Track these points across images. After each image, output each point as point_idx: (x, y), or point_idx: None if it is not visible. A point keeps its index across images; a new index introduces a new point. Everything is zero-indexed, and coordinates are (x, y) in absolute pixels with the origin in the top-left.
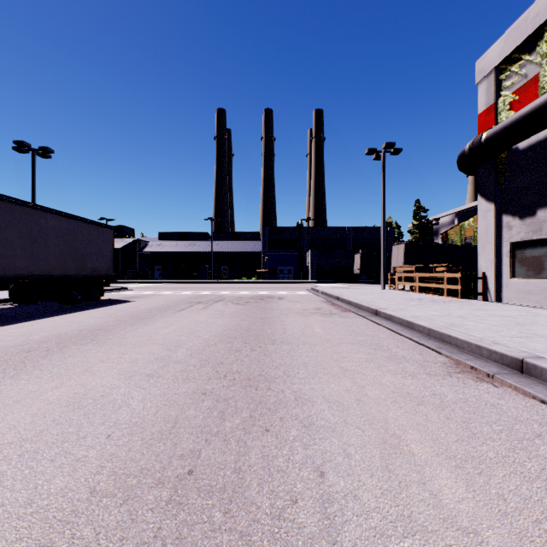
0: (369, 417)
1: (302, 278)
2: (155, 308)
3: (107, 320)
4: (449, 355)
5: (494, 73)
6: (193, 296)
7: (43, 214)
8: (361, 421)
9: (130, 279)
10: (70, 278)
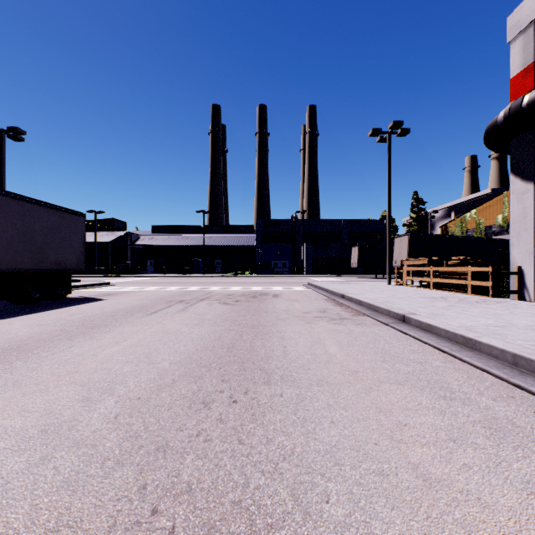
0: None
1: (296, 272)
2: (123, 309)
3: (45, 329)
4: None
5: (534, 26)
6: (177, 292)
7: None
8: None
9: (120, 274)
10: (24, 272)
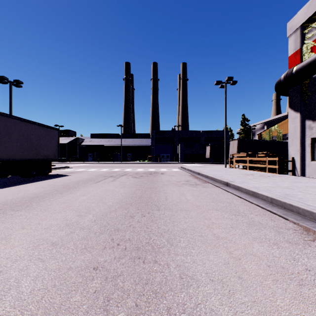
0: (259, 307)
1: (175, 160)
2: (81, 180)
3: (46, 189)
4: (297, 222)
5: (300, 29)
6: (108, 172)
7: (8, 119)
8: (253, 315)
9: (73, 161)
10: (28, 161)
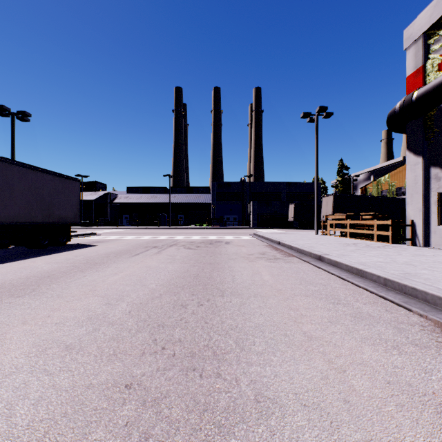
0: None
1: (244, 224)
2: (113, 252)
3: (61, 265)
4: (425, 315)
5: (422, 39)
6: (151, 240)
7: (8, 165)
8: None
9: (102, 226)
10: (37, 225)
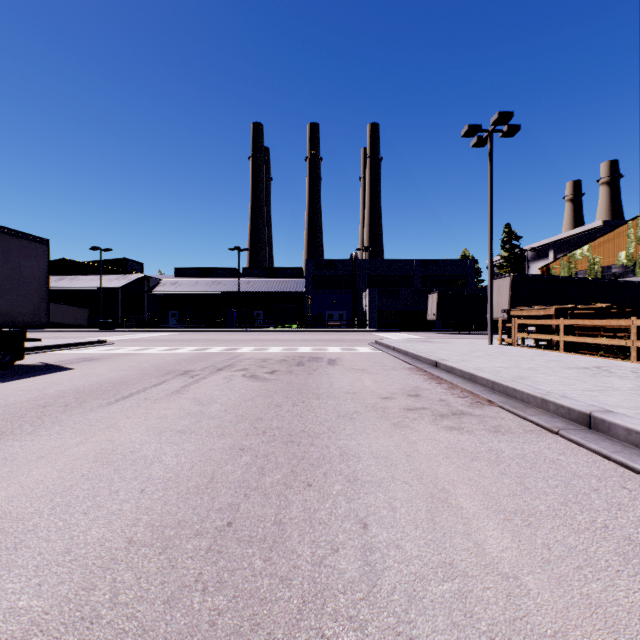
0: None
1: (357, 326)
2: (78, 390)
3: None
4: None
5: None
6: (190, 356)
7: None
8: None
9: (134, 328)
10: None
